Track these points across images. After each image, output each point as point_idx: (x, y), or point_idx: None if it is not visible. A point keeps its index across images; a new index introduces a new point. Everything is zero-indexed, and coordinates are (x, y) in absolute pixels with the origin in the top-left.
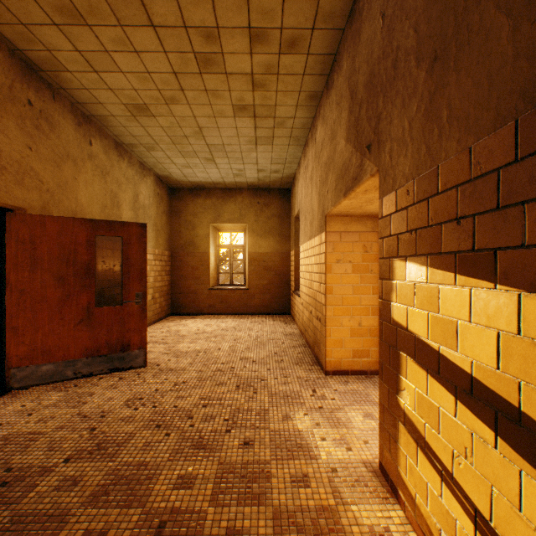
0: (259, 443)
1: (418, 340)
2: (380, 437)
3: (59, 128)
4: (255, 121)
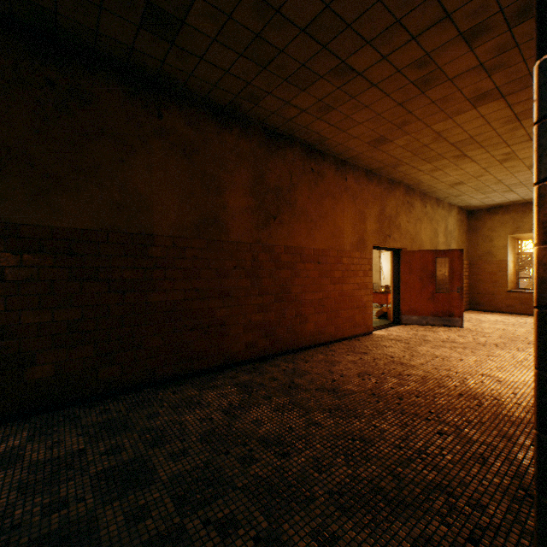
0: None
1: None
2: None
3: (415, 207)
4: None
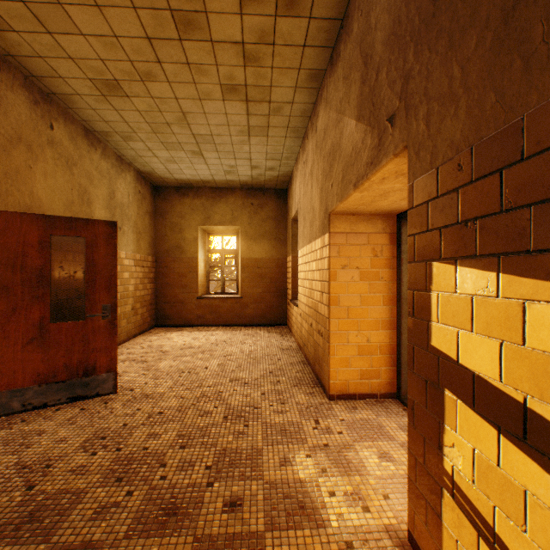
0: (249, 503)
1: (480, 380)
2: (410, 499)
3: (6, 104)
4: (247, 106)
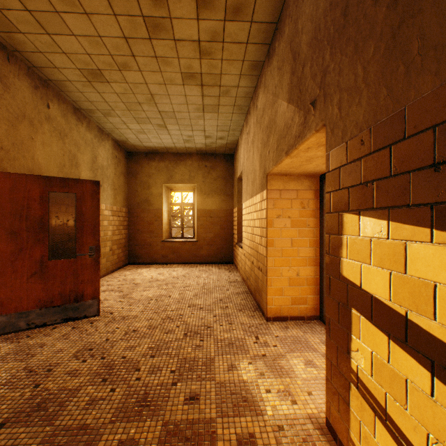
0: (204, 397)
1: (376, 300)
2: (327, 393)
3: (14, 89)
4: (202, 90)
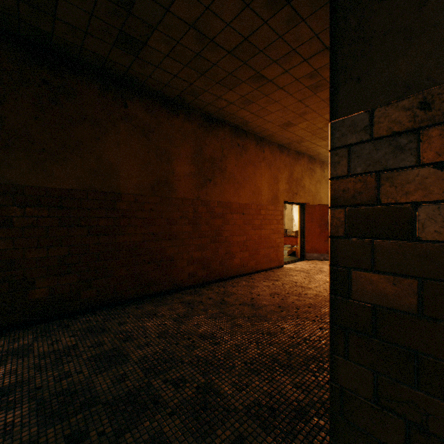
0: None
1: None
2: None
3: (315, 172)
4: None
